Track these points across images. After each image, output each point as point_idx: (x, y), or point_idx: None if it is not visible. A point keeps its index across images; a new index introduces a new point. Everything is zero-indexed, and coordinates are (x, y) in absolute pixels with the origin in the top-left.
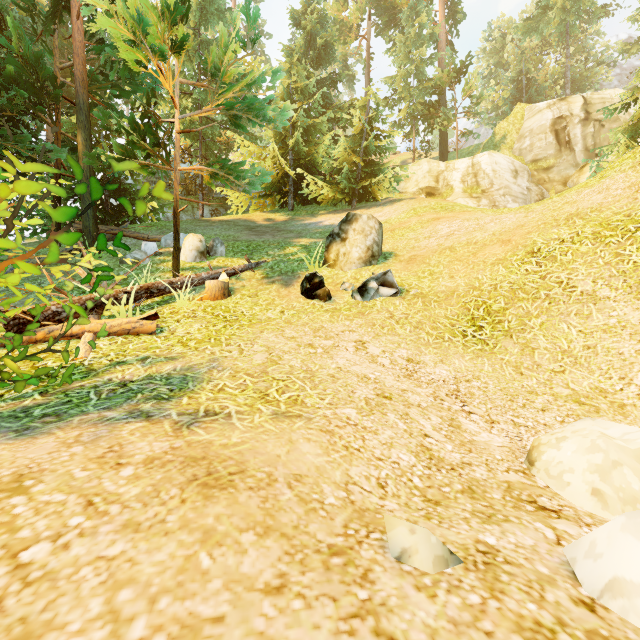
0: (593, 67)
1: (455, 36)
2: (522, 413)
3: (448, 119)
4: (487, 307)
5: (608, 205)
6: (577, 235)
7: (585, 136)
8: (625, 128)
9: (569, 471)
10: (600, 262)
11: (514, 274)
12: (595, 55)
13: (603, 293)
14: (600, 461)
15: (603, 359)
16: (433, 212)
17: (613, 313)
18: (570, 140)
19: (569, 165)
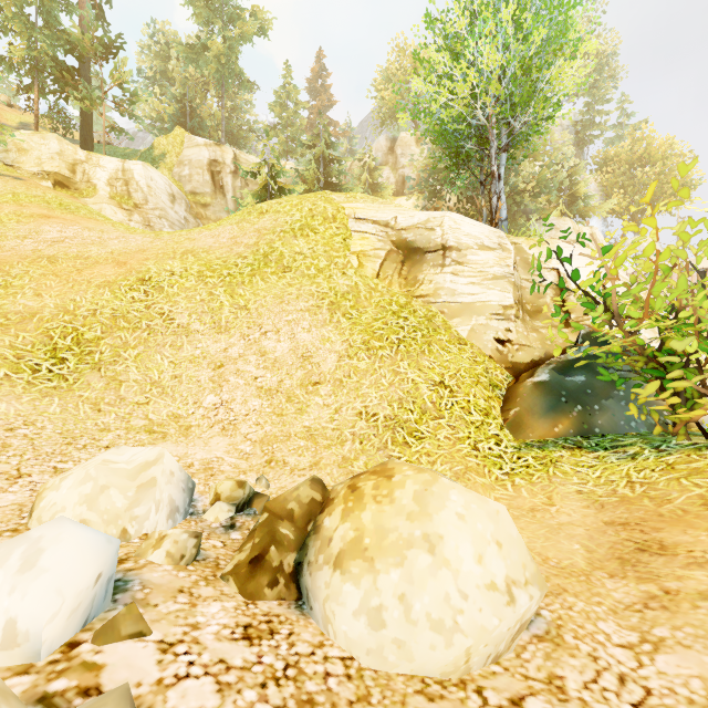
0: (247, 131)
1: (106, 2)
2: (76, 456)
3: (92, 99)
4: (78, 335)
5: (215, 249)
6: (186, 270)
7: (235, 188)
8: (254, 192)
9: (62, 511)
10: (198, 298)
11: (120, 300)
12: (249, 121)
13: (195, 327)
14: (90, 490)
15: (186, 387)
16: (45, 206)
17: (200, 345)
18: (224, 186)
19: (223, 209)
